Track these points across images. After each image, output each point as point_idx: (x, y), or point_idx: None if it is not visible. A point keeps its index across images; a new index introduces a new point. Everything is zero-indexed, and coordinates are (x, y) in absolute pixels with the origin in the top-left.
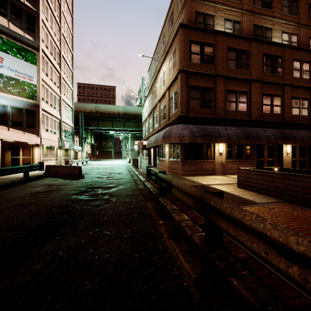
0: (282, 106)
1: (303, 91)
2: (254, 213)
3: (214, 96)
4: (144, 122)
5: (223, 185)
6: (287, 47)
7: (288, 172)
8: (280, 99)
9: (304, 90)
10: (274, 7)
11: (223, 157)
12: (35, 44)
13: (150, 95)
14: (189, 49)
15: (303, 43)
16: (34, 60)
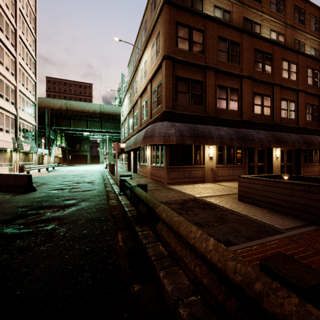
0: (272, 107)
1: (291, 93)
2: (292, 255)
3: (204, 91)
4: (123, 123)
5: (220, 198)
6: (276, 45)
7: (296, 180)
8: (270, 99)
9: (291, 92)
10: (263, 2)
11: (213, 162)
12: None
13: (130, 91)
14: (175, 32)
15: (289, 44)
16: None
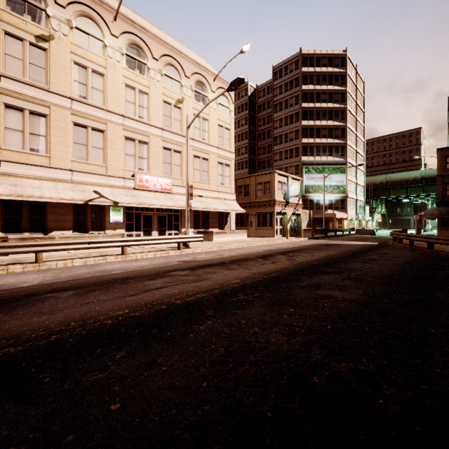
0: None
1: None
2: None
3: None
4: None
5: None
6: None
7: None
8: None
9: None
10: None
11: None
12: (344, 161)
13: None
14: (444, 162)
15: None
16: (344, 171)
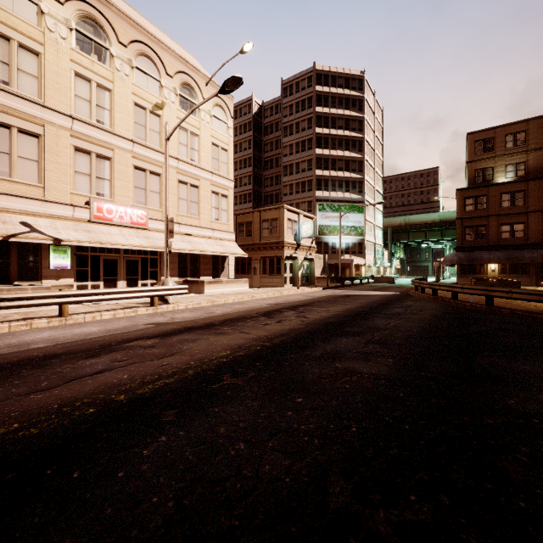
0: None
1: None
2: None
3: (487, 230)
4: None
5: None
6: None
7: None
8: None
9: None
10: None
11: (495, 273)
12: (362, 199)
13: None
14: (463, 203)
15: None
16: (362, 211)
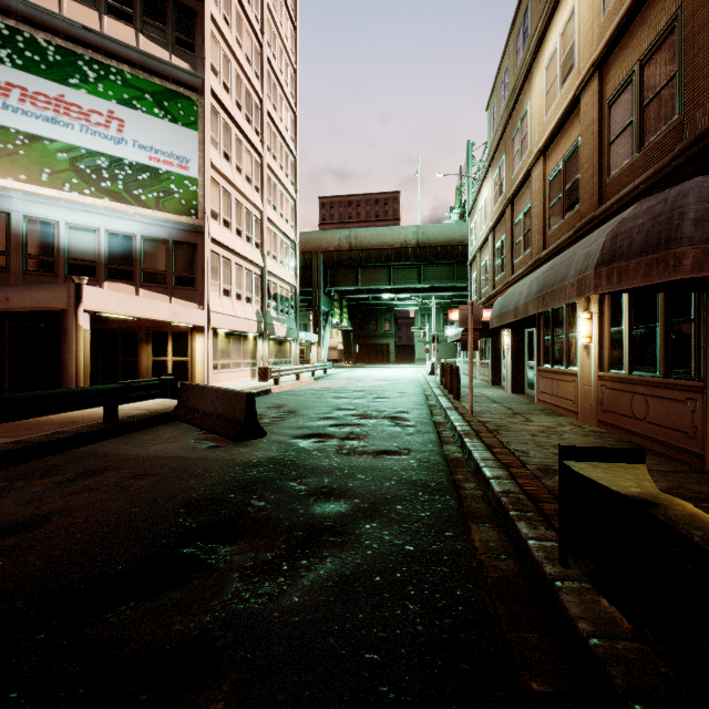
0: None
1: None
2: None
3: None
4: (474, 257)
5: None
6: None
7: None
8: None
9: None
10: None
11: None
12: (195, 79)
13: (500, 161)
14: None
15: None
16: (191, 118)
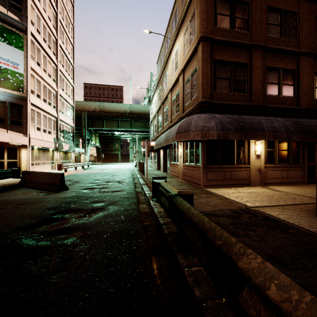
0: None
1: None
2: None
3: (249, 76)
4: (152, 121)
5: (285, 210)
6: None
7: None
8: None
9: None
10: None
11: (261, 161)
12: (21, 25)
13: (160, 87)
14: (214, 8)
15: None
16: (19, 44)
